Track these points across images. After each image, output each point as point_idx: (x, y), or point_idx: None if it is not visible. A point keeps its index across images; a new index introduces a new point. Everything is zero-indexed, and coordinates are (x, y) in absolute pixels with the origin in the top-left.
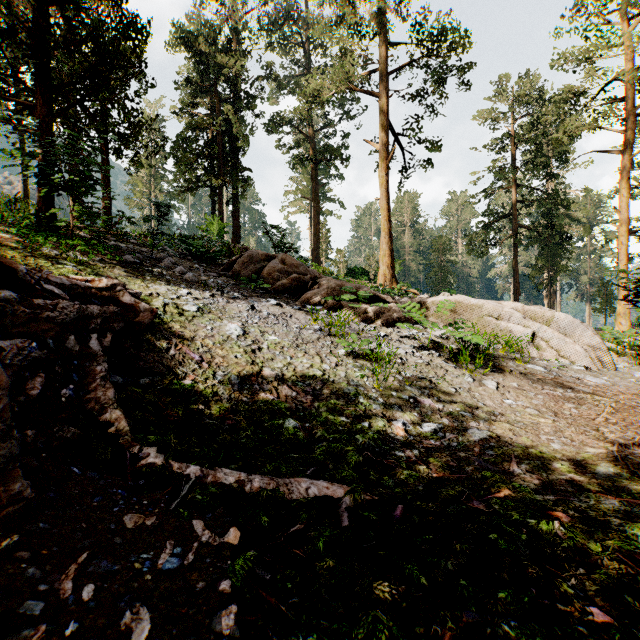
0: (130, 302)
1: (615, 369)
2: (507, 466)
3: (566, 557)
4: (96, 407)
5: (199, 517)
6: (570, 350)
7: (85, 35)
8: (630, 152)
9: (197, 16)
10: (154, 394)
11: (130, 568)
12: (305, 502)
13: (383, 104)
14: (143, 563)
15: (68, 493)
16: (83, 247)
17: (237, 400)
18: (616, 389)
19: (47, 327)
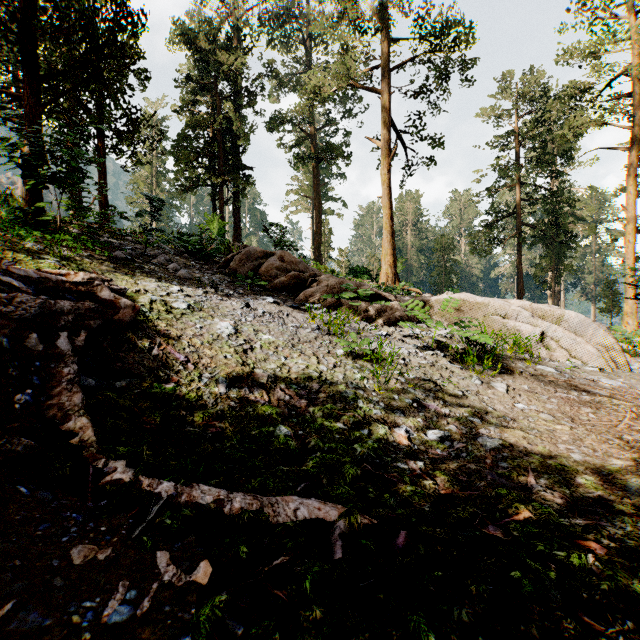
0: (109, 298)
1: (629, 370)
2: (524, 481)
3: (607, 604)
4: (58, 414)
5: (165, 547)
6: (582, 350)
7: (73, 21)
8: (637, 148)
9: (198, 14)
10: (130, 399)
11: (65, 622)
12: (293, 526)
13: (385, 101)
14: (84, 614)
15: (7, 520)
16: (70, 242)
17: (223, 405)
18: (634, 392)
19: (1, 324)
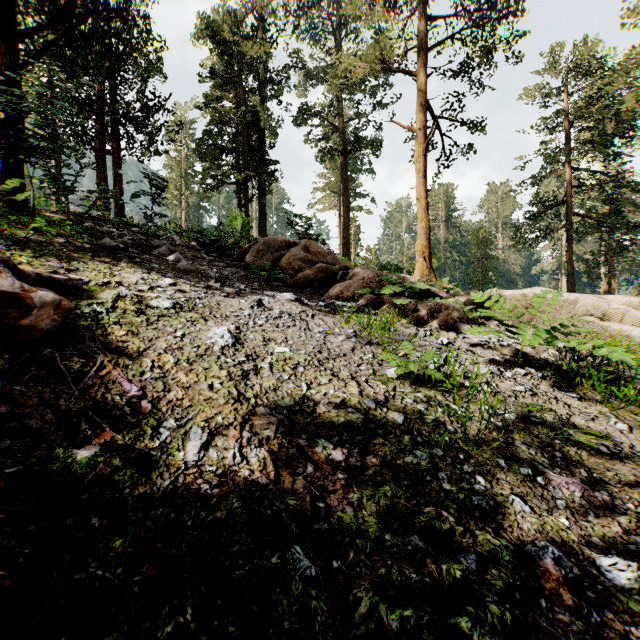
0: (13, 289)
1: None
2: None
3: None
4: None
5: None
6: None
7: None
8: None
9: (223, 8)
10: None
11: None
12: None
13: (420, 82)
14: None
15: None
16: (38, 224)
17: (185, 495)
18: None
19: None
